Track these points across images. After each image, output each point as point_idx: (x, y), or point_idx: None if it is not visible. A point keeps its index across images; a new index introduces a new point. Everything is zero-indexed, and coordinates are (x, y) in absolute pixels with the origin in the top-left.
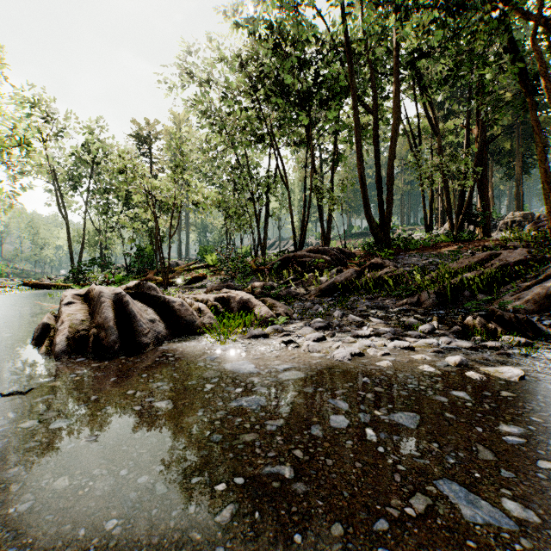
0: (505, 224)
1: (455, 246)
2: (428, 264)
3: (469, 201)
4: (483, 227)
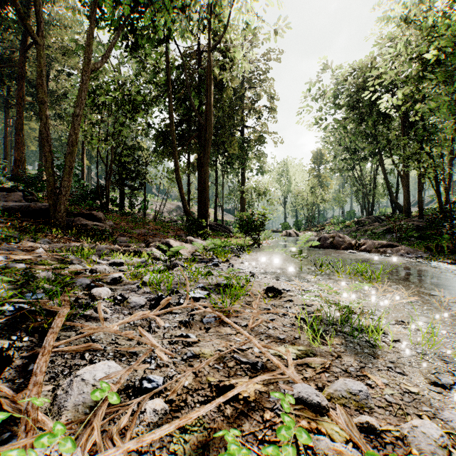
0: None
1: None
2: None
3: None
4: None
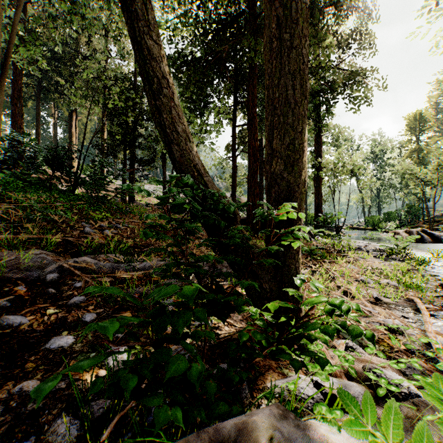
0: None
1: None
2: None
3: None
4: None
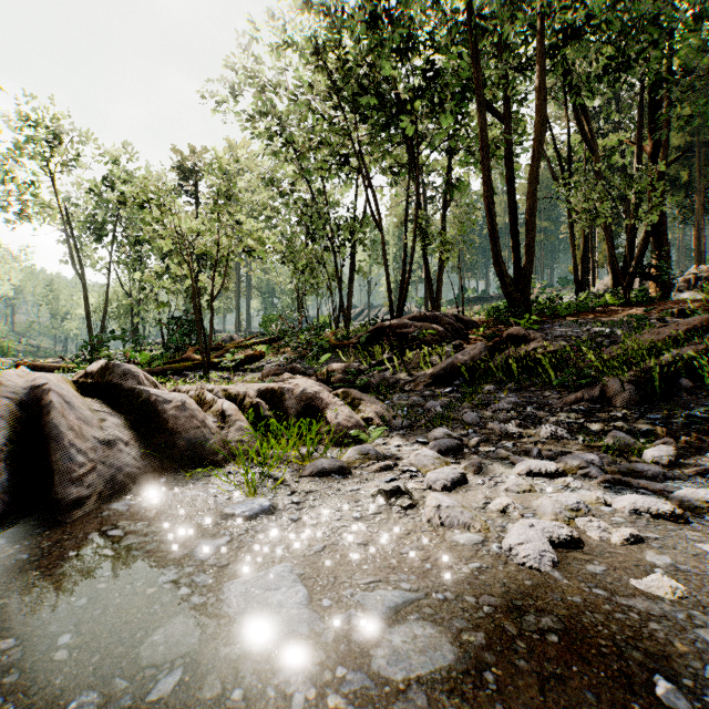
0: (686, 282)
1: (629, 310)
2: (594, 336)
3: (644, 245)
4: (660, 285)
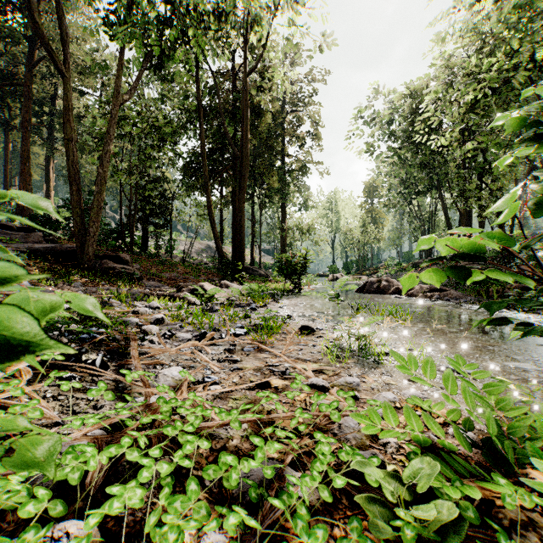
0: None
1: None
2: None
3: None
4: None
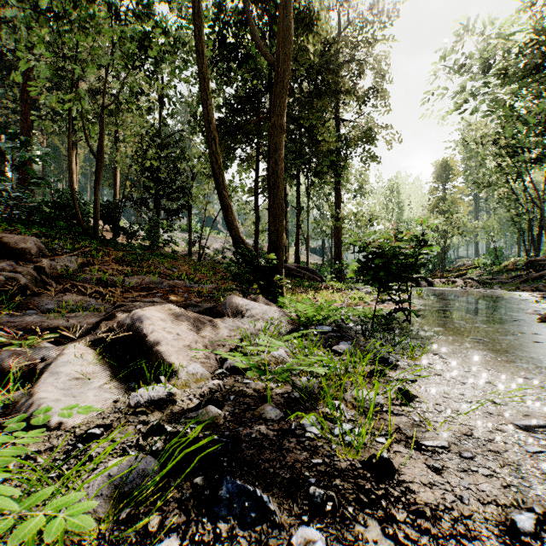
0: None
1: None
2: None
3: None
4: None
